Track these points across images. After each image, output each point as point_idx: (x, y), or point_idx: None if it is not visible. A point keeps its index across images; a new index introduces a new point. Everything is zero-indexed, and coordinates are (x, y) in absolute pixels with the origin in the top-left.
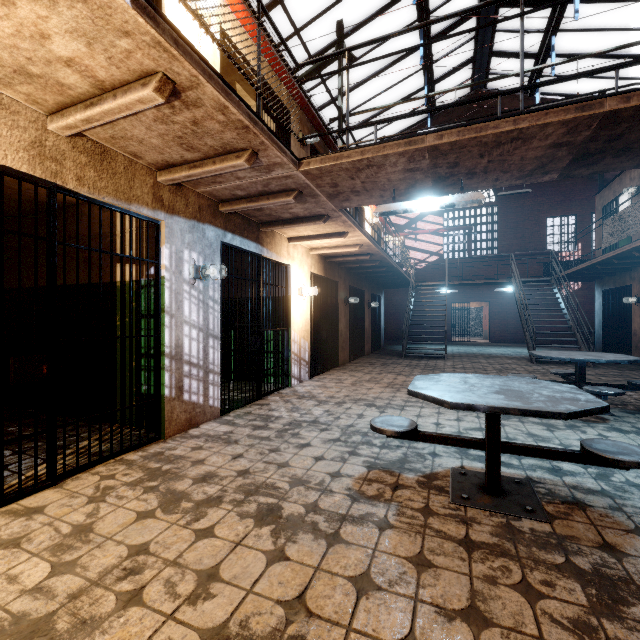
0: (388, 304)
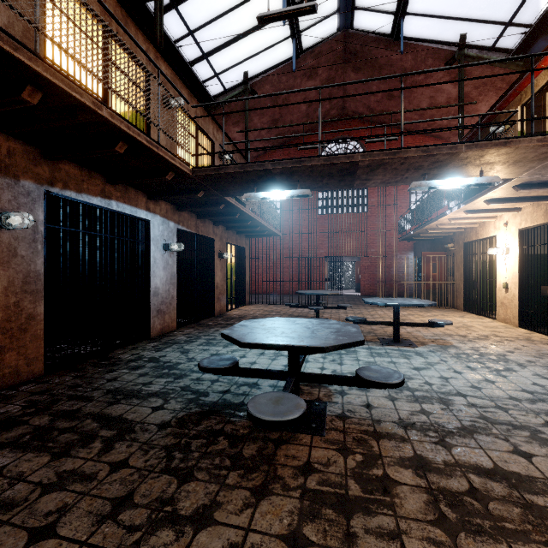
0: None
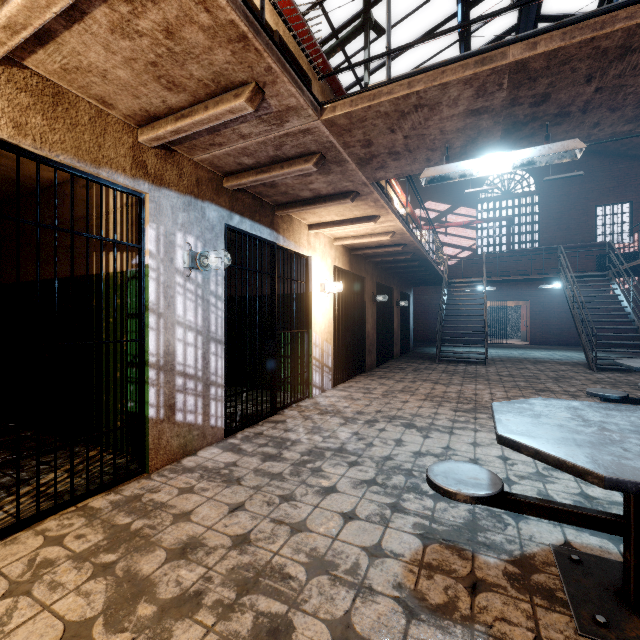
0: (416, 303)
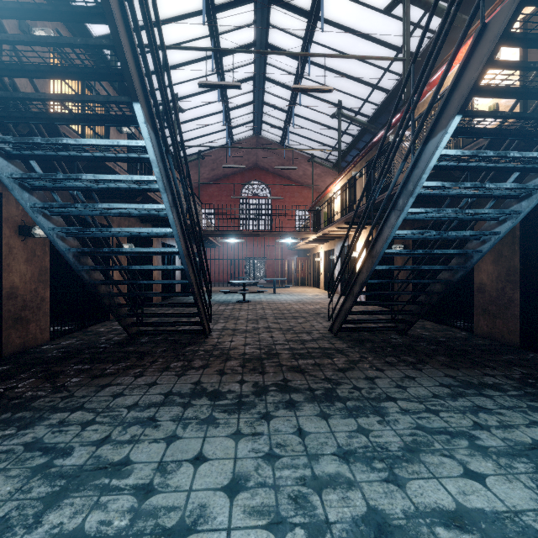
0: None
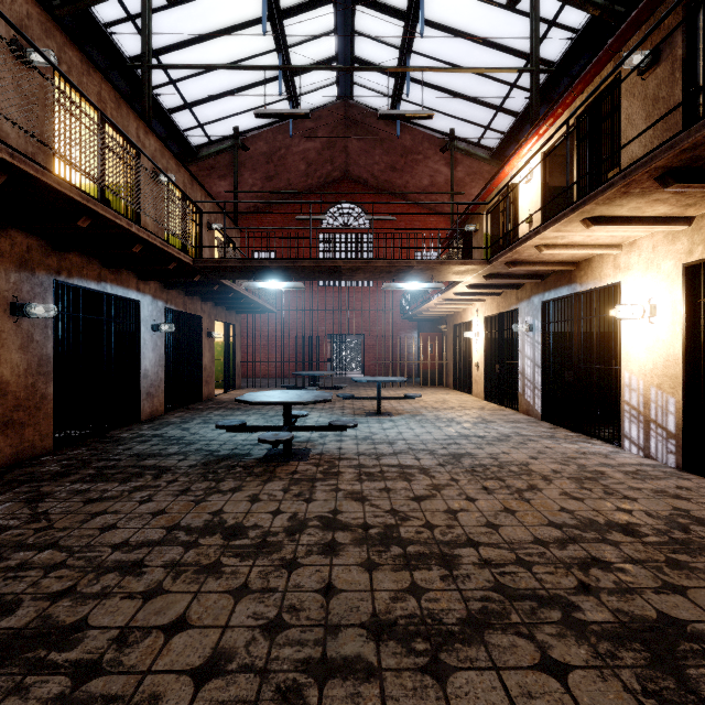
0: None
